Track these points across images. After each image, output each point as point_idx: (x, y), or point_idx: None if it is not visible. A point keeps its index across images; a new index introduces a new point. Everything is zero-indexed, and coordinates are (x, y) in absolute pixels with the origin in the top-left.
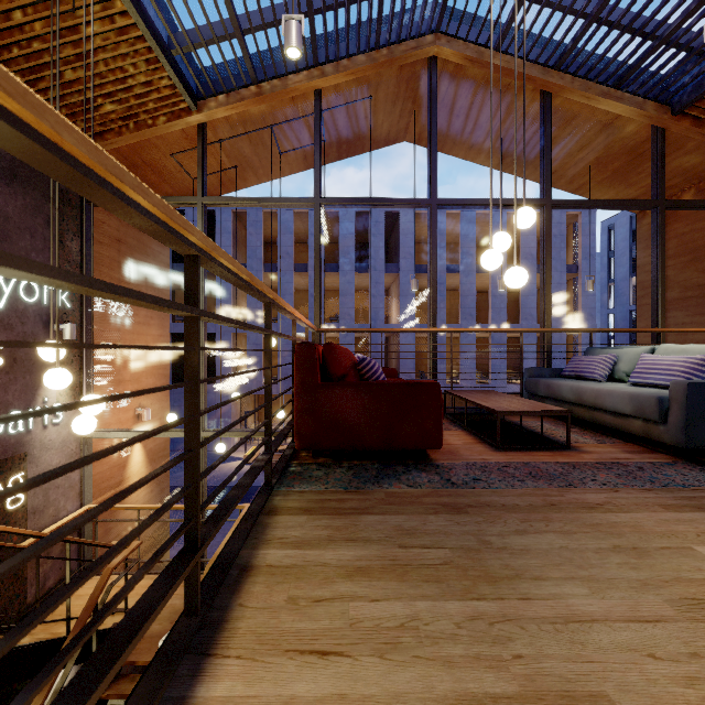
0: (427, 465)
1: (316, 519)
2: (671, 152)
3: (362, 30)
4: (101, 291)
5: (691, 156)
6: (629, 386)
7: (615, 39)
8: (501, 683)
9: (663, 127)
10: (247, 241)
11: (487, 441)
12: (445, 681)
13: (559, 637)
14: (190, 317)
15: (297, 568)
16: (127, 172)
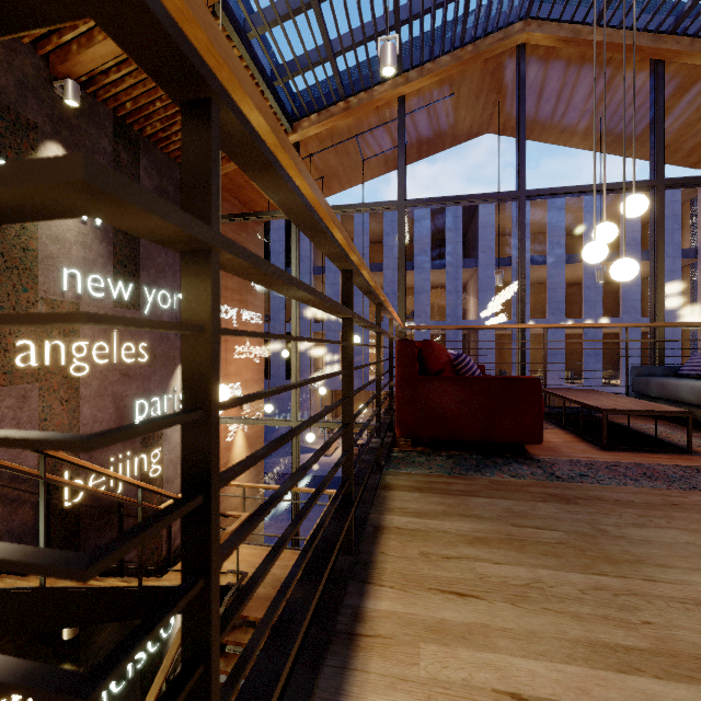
0: (527, 459)
1: (428, 496)
2: None
3: (446, 30)
4: (325, 302)
5: None
6: None
7: None
8: (632, 639)
9: None
10: None
11: (590, 440)
12: (576, 629)
13: (689, 614)
14: (346, 319)
15: (422, 532)
16: (336, 218)
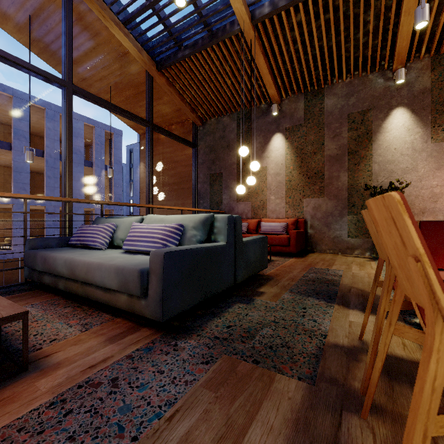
0: None
1: None
2: (157, 99)
3: None
4: None
5: (166, 107)
6: (122, 253)
7: None
8: None
9: (152, 75)
10: None
11: None
12: None
13: None
14: None
15: None
16: None
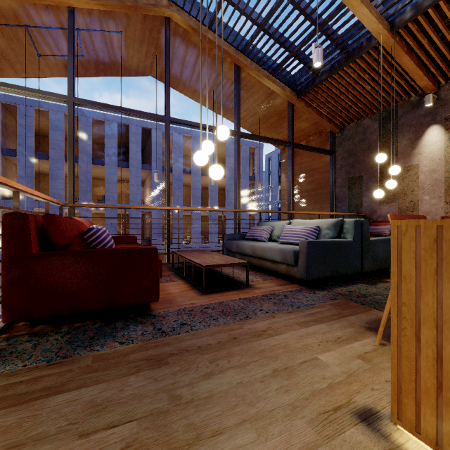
0: (146, 316)
1: None
2: (296, 119)
3: None
4: None
5: (304, 123)
6: (279, 244)
7: (272, 44)
8: None
9: (293, 103)
10: (17, 131)
11: (197, 287)
12: None
13: None
14: None
15: None
16: None
